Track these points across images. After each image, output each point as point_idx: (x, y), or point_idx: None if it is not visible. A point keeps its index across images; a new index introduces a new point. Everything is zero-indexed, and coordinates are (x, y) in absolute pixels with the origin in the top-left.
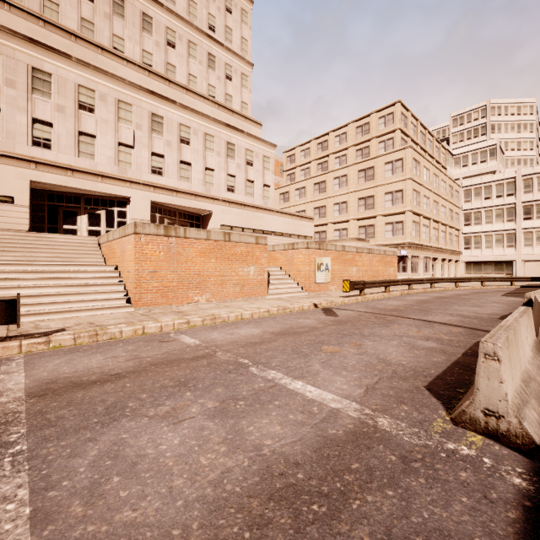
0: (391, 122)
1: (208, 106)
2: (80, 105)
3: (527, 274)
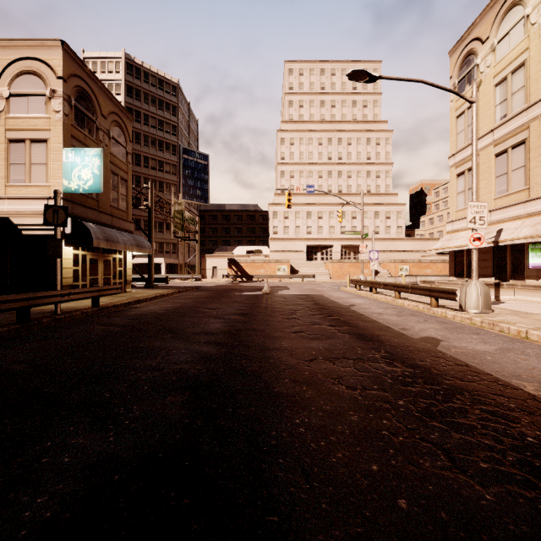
0: None
1: (366, 197)
2: (318, 217)
3: None
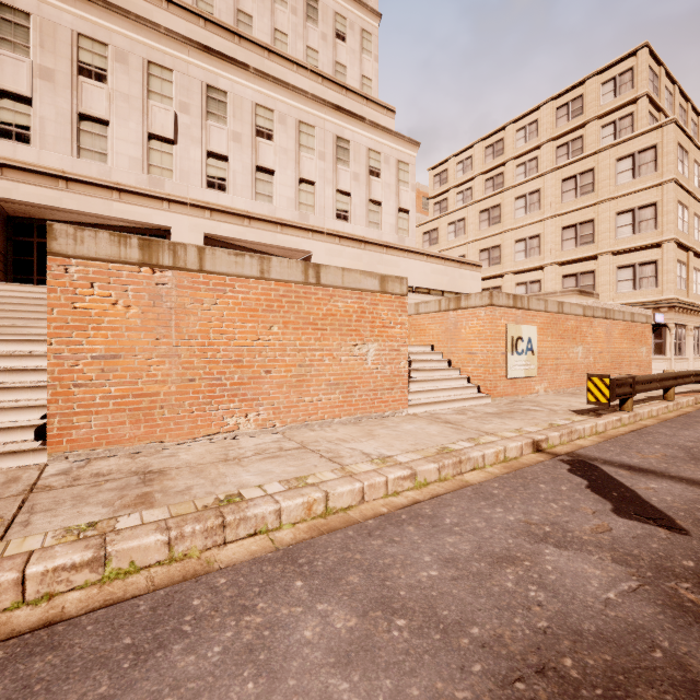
0: (629, 86)
1: (306, 80)
2: (81, 68)
3: None
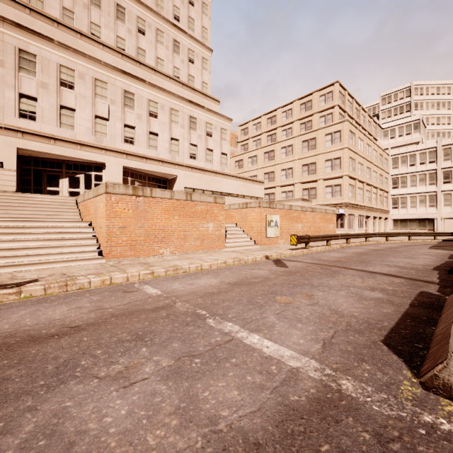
0: (331, 100)
1: (174, 85)
2: (61, 82)
3: (447, 230)
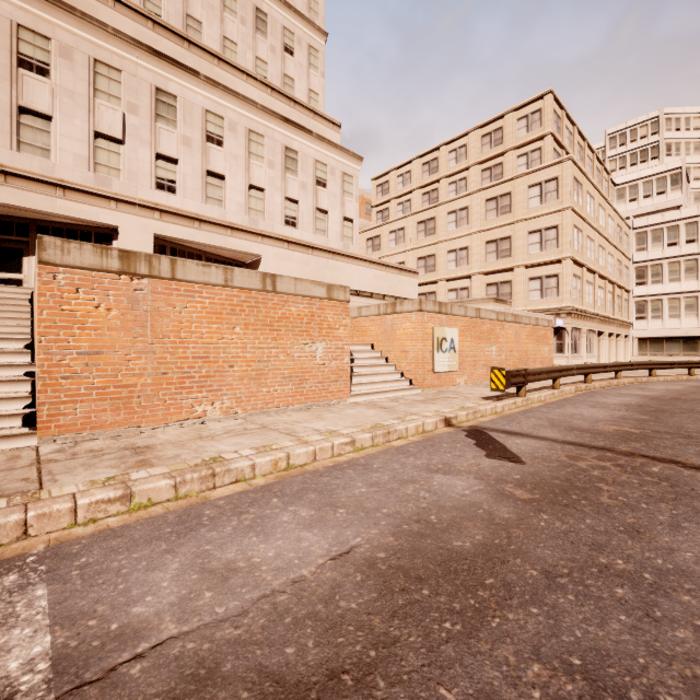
0: (538, 125)
1: (255, 90)
2: (21, 60)
3: None
